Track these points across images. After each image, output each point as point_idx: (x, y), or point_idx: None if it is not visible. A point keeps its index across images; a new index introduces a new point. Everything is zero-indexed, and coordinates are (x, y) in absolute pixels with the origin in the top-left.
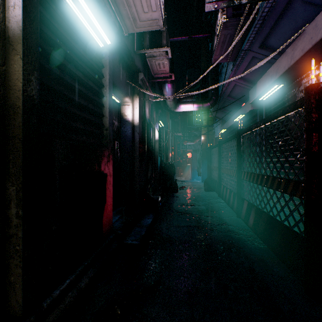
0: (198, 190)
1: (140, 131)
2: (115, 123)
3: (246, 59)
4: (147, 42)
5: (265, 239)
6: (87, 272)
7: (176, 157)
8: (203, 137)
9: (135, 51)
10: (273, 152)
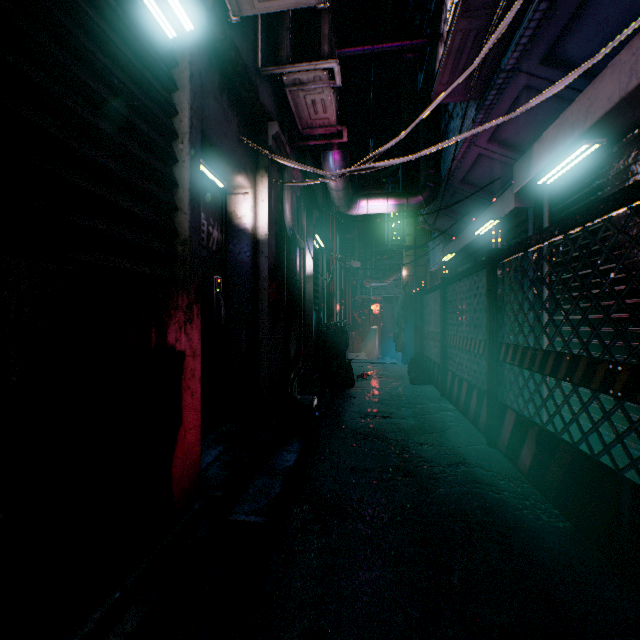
0: (398, 383)
1: (272, 252)
2: (213, 234)
3: (509, 92)
4: (287, 48)
5: (567, 507)
6: (122, 617)
7: (349, 312)
8: (406, 271)
9: (258, 69)
10: (591, 299)
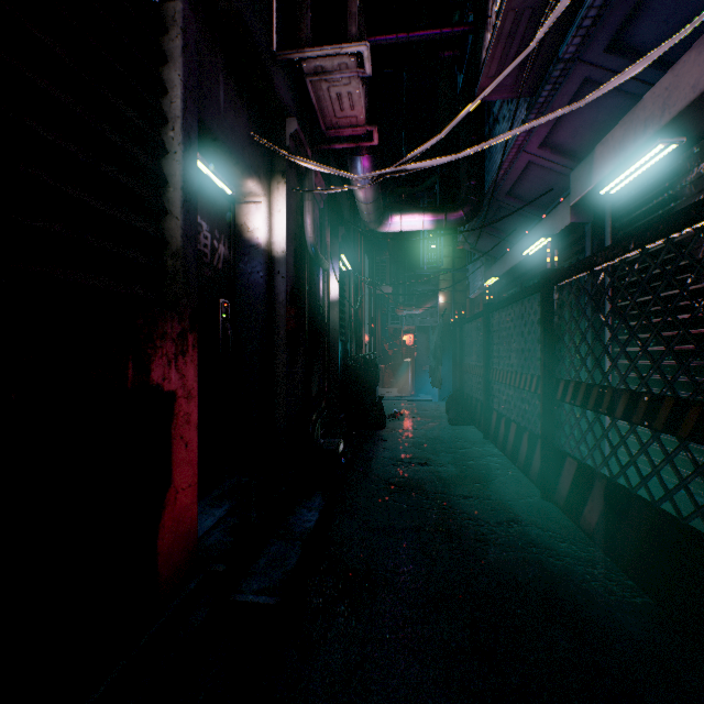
0: (435, 423)
1: (290, 272)
2: (219, 249)
3: (567, 86)
4: (307, 30)
5: (645, 579)
6: None
7: (379, 343)
8: (443, 297)
9: (273, 53)
10: (678, 327)
